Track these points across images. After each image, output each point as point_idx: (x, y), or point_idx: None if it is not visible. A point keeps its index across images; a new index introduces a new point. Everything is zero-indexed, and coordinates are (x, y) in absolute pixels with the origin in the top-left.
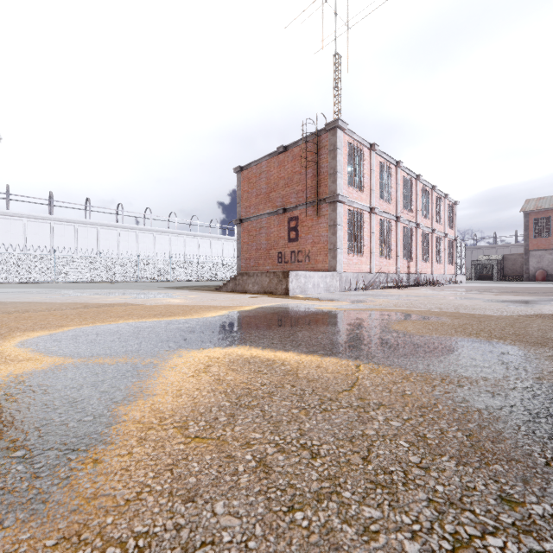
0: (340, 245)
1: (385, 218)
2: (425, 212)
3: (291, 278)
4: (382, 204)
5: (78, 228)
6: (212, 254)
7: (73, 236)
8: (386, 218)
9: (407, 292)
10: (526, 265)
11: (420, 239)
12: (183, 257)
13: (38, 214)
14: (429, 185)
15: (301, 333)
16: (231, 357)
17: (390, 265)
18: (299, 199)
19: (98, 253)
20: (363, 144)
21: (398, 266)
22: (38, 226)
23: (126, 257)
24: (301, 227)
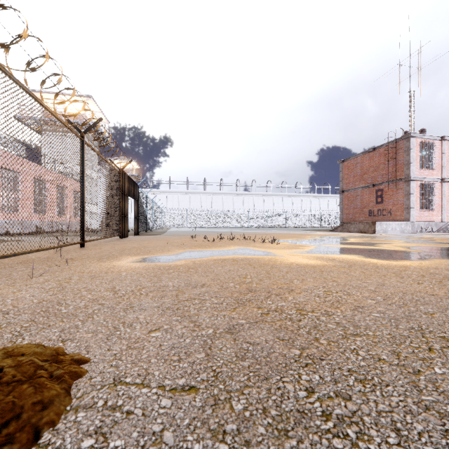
0: (412, 206)
1: None
2: None
3: (377, 225)
4: None
5: (234, 197)
6: (311, 208)
7: (231, 202)
8: None
9: None
10: None
11: None
12: (293, 212)
13: (217, 191)
14: None
15: (377, 238)
16: (360, 239)
17: None
18: (383, 178)
19: (247, 211)
20: (434, 139)
21: None
22: (217, 198)
23: (257, 212)
24: (384, 195)
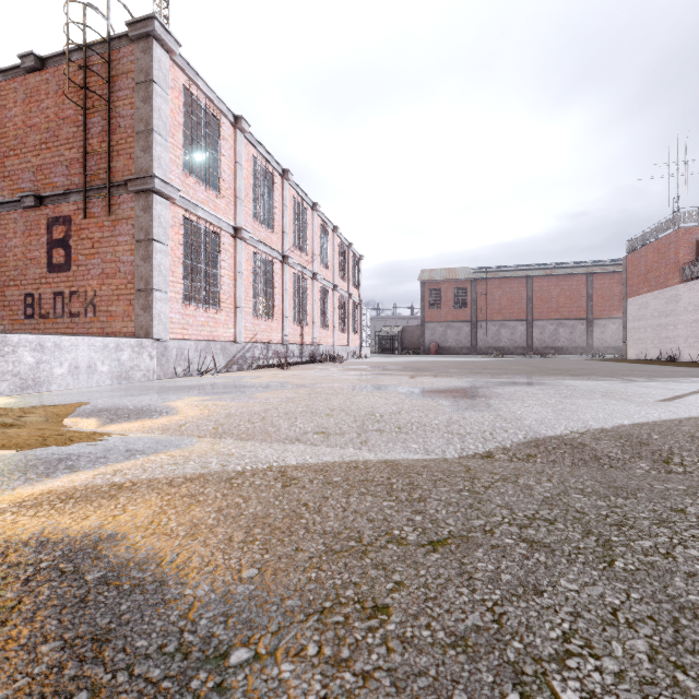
0: (160, 284)
1: (264, 252)
2: (325, 260)
3: None
4: (258, 229)
5: None
6: None
7: None
8: (266, 253)
9: (289, 375)
10: (423, 337)
11: (318, 296)
12: None
13: None
14: (329, 223)
15: None
16: None
17: (272, 331)
18: (73, 178)
19: None
20: (220, 109)
21: (286, 333)
22: None
23: None
24: (76, 240)
